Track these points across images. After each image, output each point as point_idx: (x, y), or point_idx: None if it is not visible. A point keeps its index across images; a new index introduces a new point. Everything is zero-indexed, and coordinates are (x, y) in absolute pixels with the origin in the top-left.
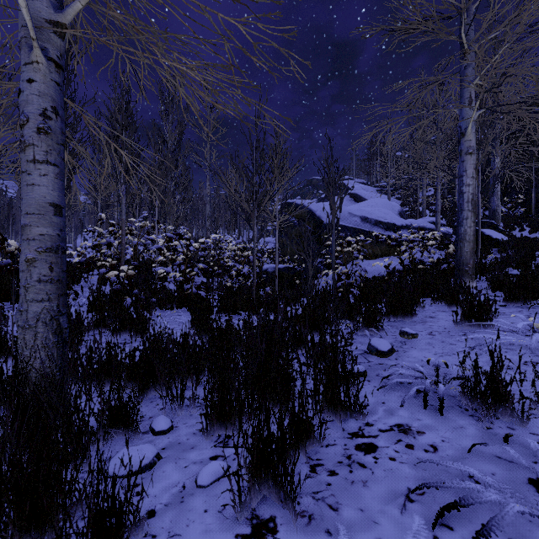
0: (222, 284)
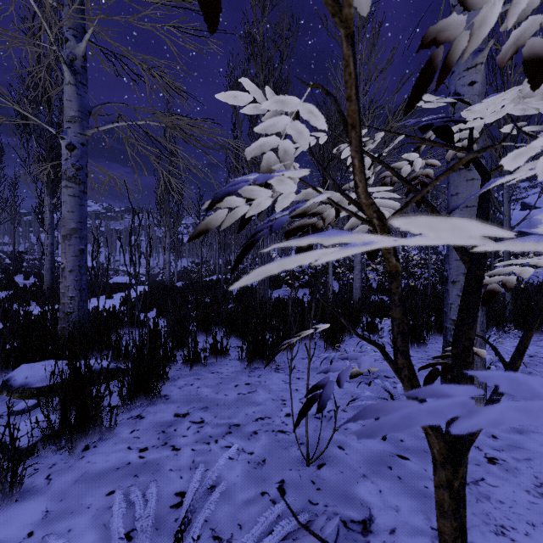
0: (408, 284)
